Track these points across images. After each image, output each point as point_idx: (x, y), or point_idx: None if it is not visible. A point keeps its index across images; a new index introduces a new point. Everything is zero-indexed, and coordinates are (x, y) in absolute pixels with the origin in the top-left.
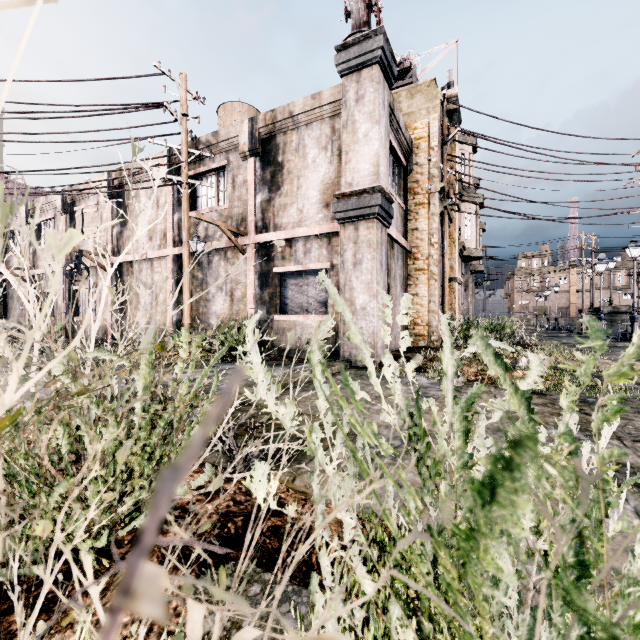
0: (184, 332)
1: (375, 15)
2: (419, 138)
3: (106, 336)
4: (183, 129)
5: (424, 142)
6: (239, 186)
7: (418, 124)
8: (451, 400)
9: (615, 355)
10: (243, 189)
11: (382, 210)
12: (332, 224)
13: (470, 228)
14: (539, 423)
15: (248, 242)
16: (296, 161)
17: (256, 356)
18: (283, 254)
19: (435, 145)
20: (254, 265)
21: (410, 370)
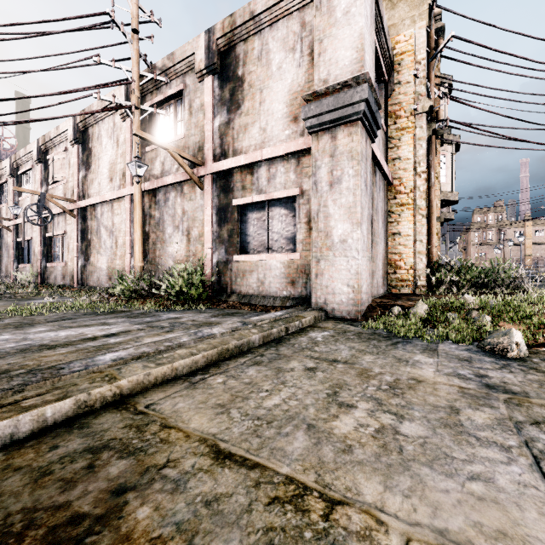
0: None
1: None
2: (402, 53)
3: (73, 282)
4: (133, 48)
5: (408, 56)
6: (196, 111)
7: (401, 37)
8: None
9: None
10: (200, 114)
11: (368, 111)
12: (301, 139)
13: (445, 171)
14: None
15: (205, 172)
16: (258, 71)
17: None
18: (243, 183)
19: (422, 58)
20: (211, 199)
21: None
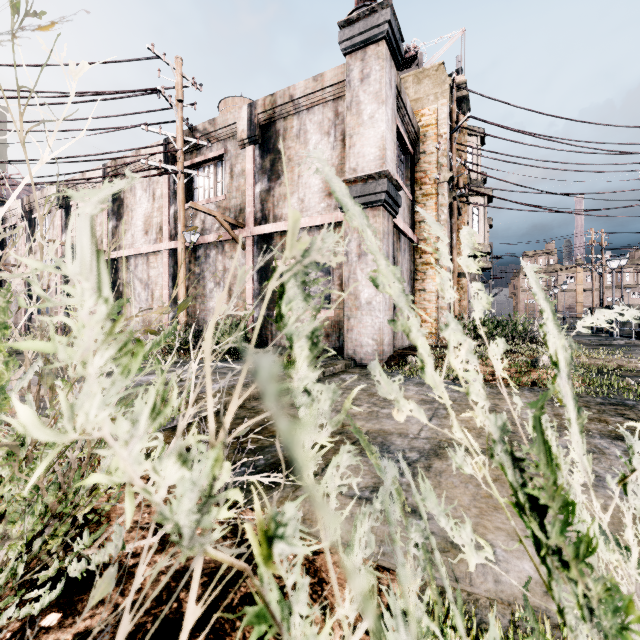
0: None
1: None
2: (427, 125)
3: None
4: (178, 116)
5: (432, 129)
6: (237, 176)
7: (426, 111)
8: (574, 416)
9: (636, 354)
10: (241, 179)
11: (389, 197)
12: (335, 214)
13: (478, 223)
14: None
15: (246, 234)
16: (297, 148)
17: (96, 293)
18: (283, 246)
19: (444, 132)
20: (253, 259)
21: (497, 356)
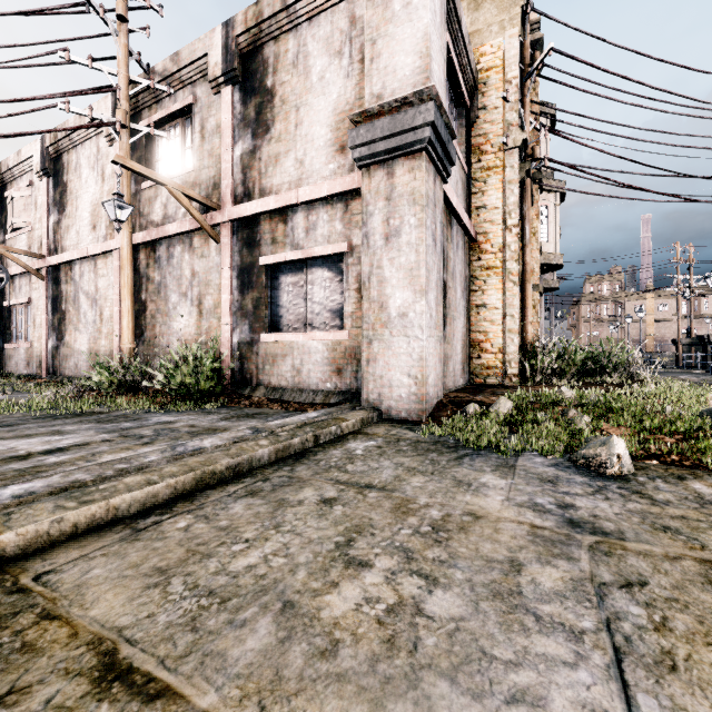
0: None
1: None
2: (488, 68)
3: (41, 370)
4: (120, 42)
5: (496, 74)
6: (210, 134)
7: (487, 47)
8: None
9: None
10: (216, 138)
11: (436, 139)
12: (350, 176)
13: (547, 226)
14: None
15: (221, 219)
16: (294, 82)
17: None
18: (274, 235)
19: (513, 76)
20: (231, 256)
21: None
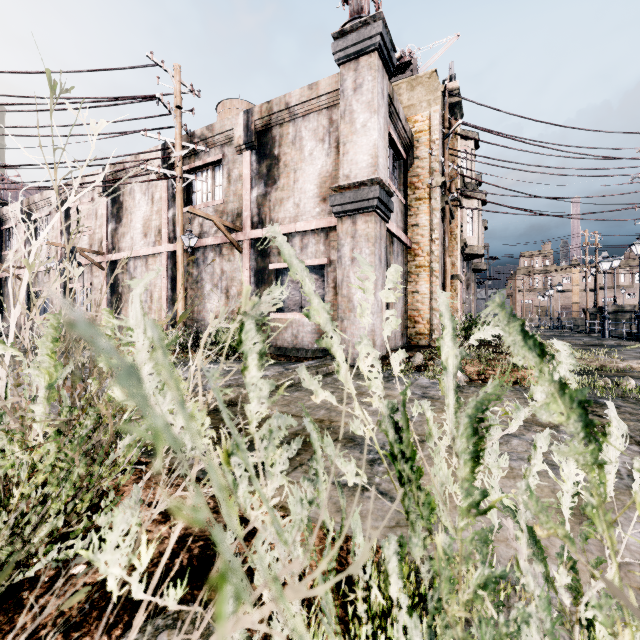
0: (106, 314)
1: (374, 1)
2: (420, 131)
3: None
4: (177, 122)
5: (425, 135)
6: (235, 180)
7: (419, 117)
8: (453, 403)
9: (622, 354)
10: (239, 183)
11: (381, 203)
12: (329, 218)
13: (472, 225)
14: (549, 426)
15: (244, 238)
16: (293, 154)
17: (144, 335)
18: (279, 250)
19: (436, 138)
20: (250, 261)
21: (396, 362)
